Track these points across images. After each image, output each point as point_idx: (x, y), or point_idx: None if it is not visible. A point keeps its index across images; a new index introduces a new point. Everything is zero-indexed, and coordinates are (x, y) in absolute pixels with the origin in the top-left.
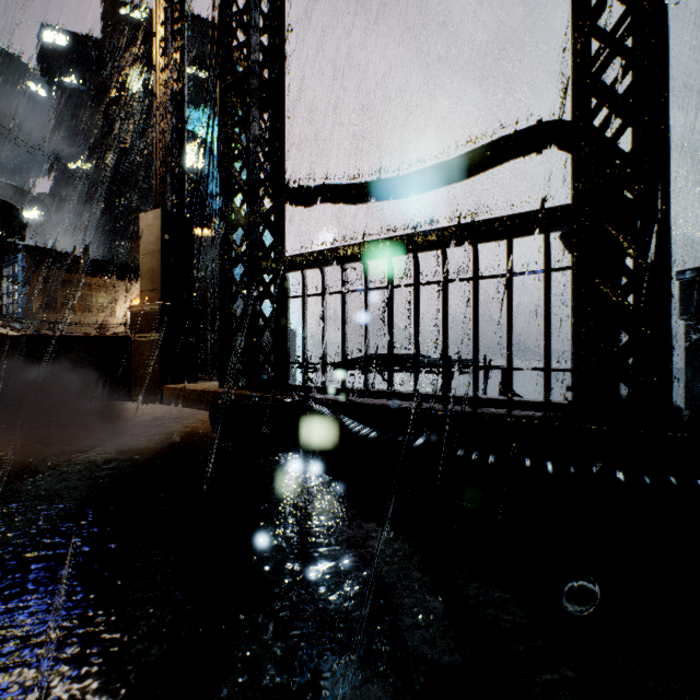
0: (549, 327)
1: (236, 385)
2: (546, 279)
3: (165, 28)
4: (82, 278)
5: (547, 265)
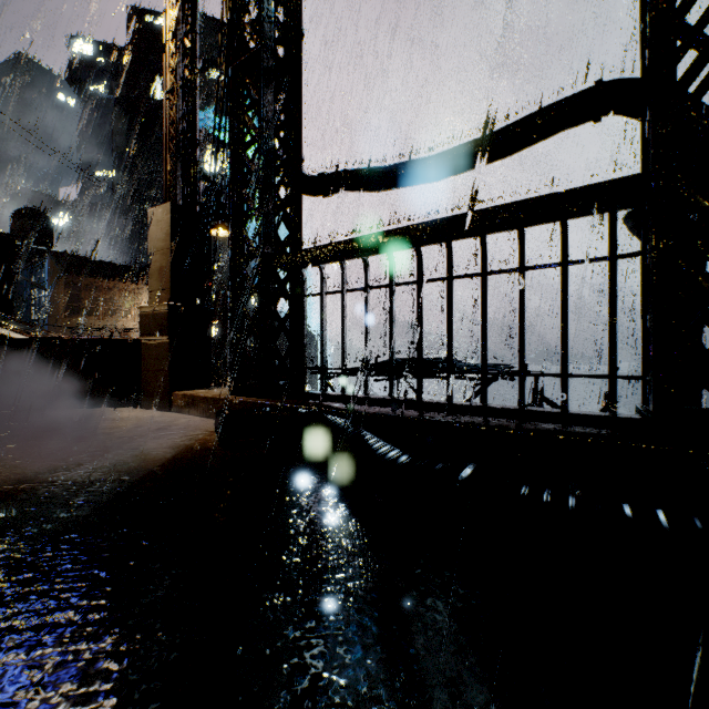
0: (615, 325)
1: (248, 392)
2: (611, 267)
3: (175, 10)
4: (106, 283)
5: (612, 250)
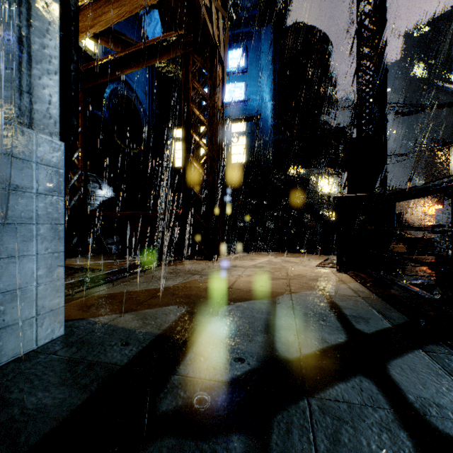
0: None
1: None
2: None
3: None
4: None
5: None
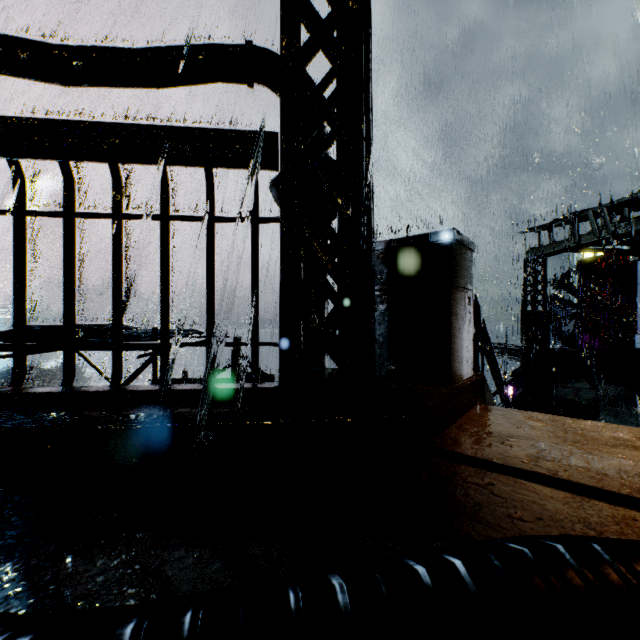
0: (257, 290)
1: None
2: (253, 230)
3: None
4: None
5: (255, 212)
